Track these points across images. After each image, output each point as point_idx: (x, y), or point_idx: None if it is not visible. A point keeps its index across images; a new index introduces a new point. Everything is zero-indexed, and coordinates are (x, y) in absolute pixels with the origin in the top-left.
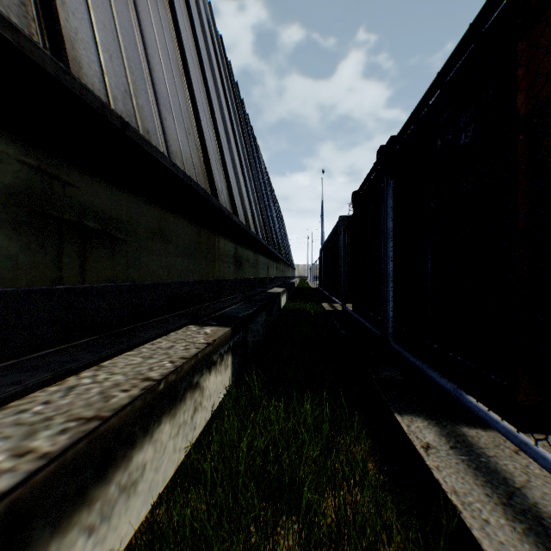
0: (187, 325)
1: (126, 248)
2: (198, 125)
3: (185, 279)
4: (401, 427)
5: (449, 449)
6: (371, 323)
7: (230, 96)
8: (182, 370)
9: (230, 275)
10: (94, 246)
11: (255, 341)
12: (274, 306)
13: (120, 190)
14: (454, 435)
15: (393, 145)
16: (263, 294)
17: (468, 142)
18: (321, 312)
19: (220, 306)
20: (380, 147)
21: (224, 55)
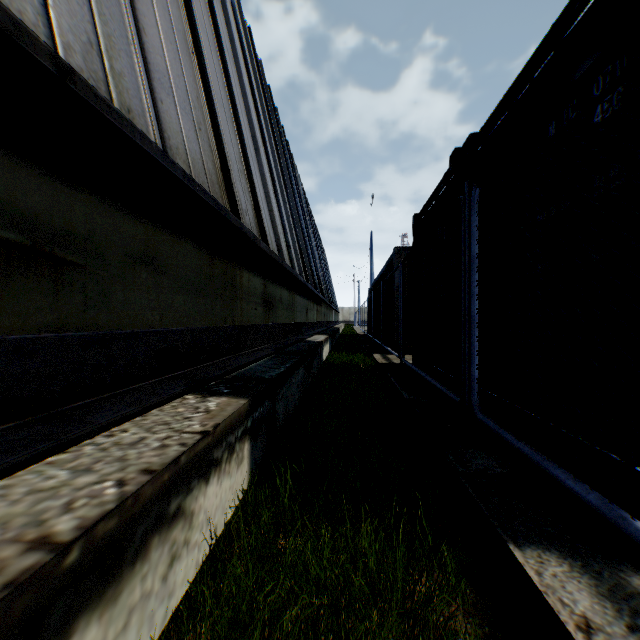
0: (183, 394)
1: (84, 278)
2: (213, 120)
3: (190, 325)
4: (526, 574)
5: (629, 634)
6: (439, 381)
7: (260, 100)
8: (140, 500)
9: (257, 319)
10: (15, 272)
11: (288, 410)
12: (314, 359)
13: (70, 186)
14: (622, 594)
15: (474, 146)
16: (300, 344)
17: (610, 117)
18: (373, 366)
19: (240, 363)
20: (455, 150)
21: (253, 51)
